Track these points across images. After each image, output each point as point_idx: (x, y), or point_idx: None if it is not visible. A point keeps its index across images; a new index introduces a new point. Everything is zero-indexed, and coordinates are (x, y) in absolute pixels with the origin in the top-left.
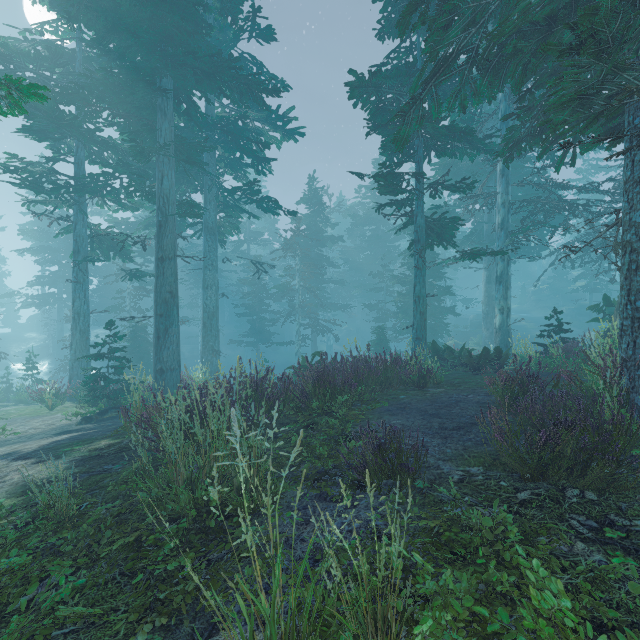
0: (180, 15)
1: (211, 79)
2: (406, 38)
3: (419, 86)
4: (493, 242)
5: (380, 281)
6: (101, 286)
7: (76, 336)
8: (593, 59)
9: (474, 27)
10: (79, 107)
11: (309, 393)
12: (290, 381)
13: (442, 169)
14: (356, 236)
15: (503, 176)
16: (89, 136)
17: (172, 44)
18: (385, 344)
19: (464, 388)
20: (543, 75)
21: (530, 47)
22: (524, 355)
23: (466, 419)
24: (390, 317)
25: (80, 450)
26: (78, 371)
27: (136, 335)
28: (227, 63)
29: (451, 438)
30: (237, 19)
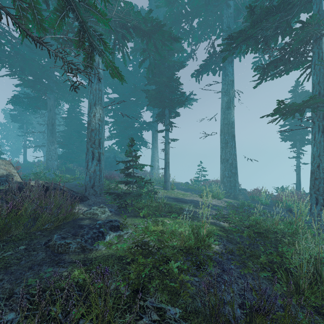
0: None
1: None
2: None
3: None
4: None
5: None
6: None
7: None
8: None
9: None
10: None
11: None
12: None
13: None
14: None
15: None
16: None
17: None
18: None
19: None
20: None
21: None
22: None
23: None
24: None
25: None
26: None
27: None
28: None
29: None
30: None
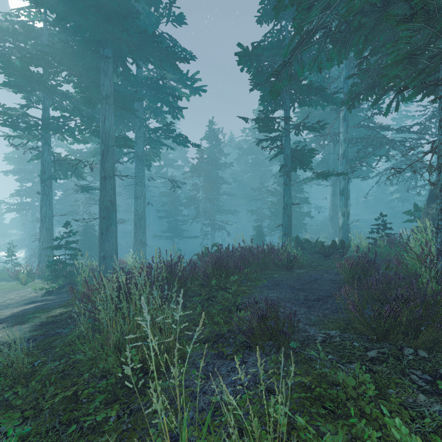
0: (117, 3)
1: (140, 50)
2: (277, 23)
3: (289, 52)
4: (337, 167)
5: (259, 194)
6: (63, 197)
7: (43, 232)
8: (424, 24)
9: (328, 10)
10: (45, 68)
11: (209, 274)
12: (195, 265)
13: (302, 116)
14: (242, 163)
15: (344, 121)
16: (52, 90)
17: (111, 24)
18: (262, 238)
19: (320, 269)
20: (376, 46)
21: (370, 23)
22: (359, 245)
23: (323, 293)
24: (266, 219)
25: (40, 317)
26: (44, 257)
27: (87, 231)
28: (151, 38)
29: (313, 307)
30: (158, 8)
